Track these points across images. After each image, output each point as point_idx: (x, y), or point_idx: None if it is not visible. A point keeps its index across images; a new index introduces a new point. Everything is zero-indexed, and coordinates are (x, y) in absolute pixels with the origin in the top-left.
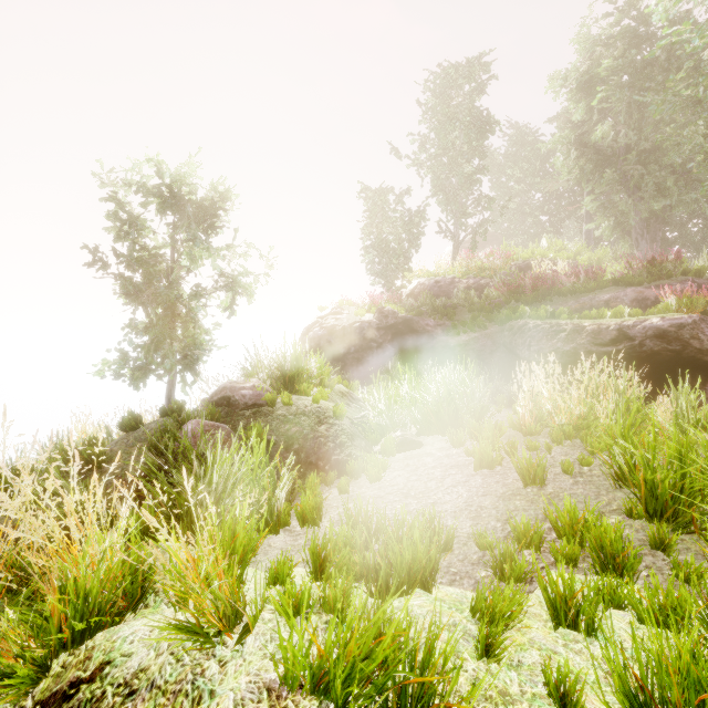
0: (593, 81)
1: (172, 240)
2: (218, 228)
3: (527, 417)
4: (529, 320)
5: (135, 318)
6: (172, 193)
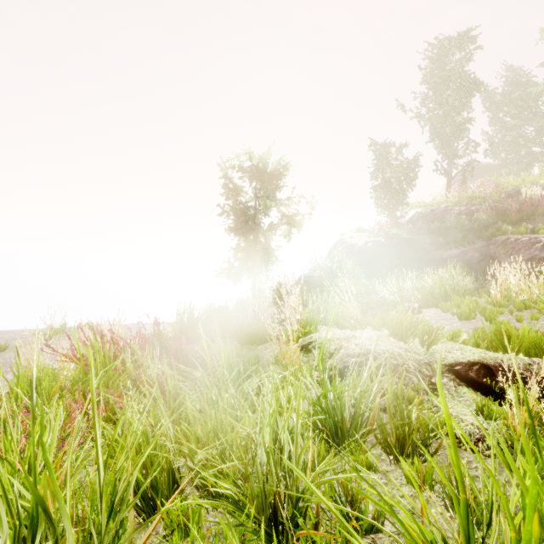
0: None
1: (256, 197)
2: (281, 187)
3: (498, 296)
4: (511, 235)
5: (239, 243)
6: (257, 169)
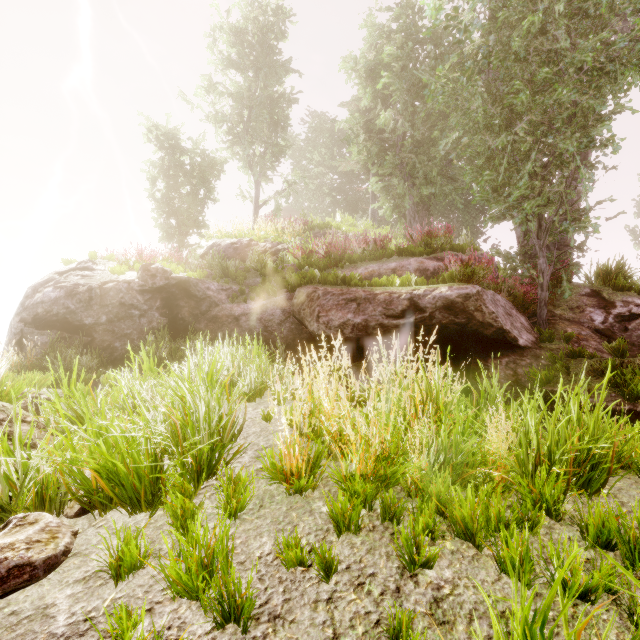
0: (378, 67)
1: None
2: None
3: (295, 457)
4: (319, 285)
5: None
6: None
